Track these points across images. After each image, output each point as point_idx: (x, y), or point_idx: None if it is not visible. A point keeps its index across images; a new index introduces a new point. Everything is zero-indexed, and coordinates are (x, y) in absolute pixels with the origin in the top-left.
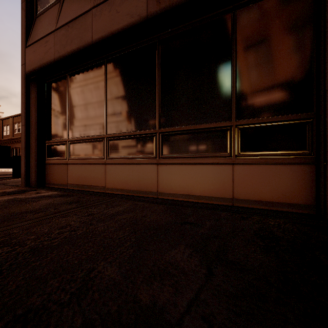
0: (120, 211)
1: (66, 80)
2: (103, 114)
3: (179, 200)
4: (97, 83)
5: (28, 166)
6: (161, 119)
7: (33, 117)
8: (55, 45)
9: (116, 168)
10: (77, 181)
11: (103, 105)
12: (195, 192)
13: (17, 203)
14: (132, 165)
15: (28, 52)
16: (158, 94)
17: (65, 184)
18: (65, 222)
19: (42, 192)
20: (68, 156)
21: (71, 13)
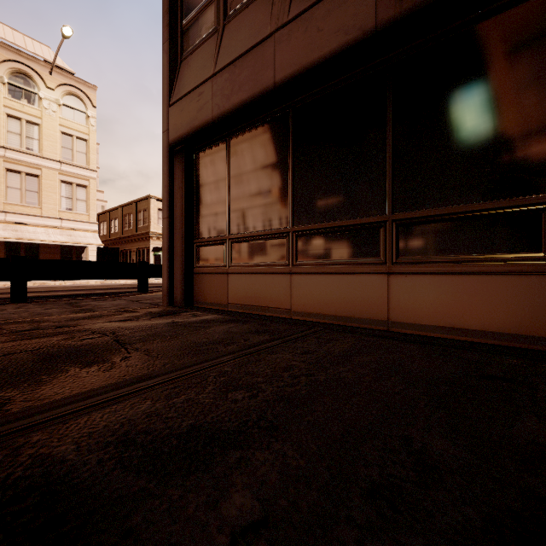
0: (350, 350)
1: (226, 147)
2: (286, 195)
3: (434, 337)
4: (276, 148)
5: (172, 277)
6: (395, 197)
7: (178, 206)
8: (213, 98)
9: (309, 280)
10: (243, 300)
11: (286, 181)
12: (466, 324)
13: (184, 329)
14: (339, 276)
15: (172, 112)
16: (389, 155)
17: (224, 303)
18: (281, 360)
19: (200, 314)
20: (229, 262)
21: (238, 46)
